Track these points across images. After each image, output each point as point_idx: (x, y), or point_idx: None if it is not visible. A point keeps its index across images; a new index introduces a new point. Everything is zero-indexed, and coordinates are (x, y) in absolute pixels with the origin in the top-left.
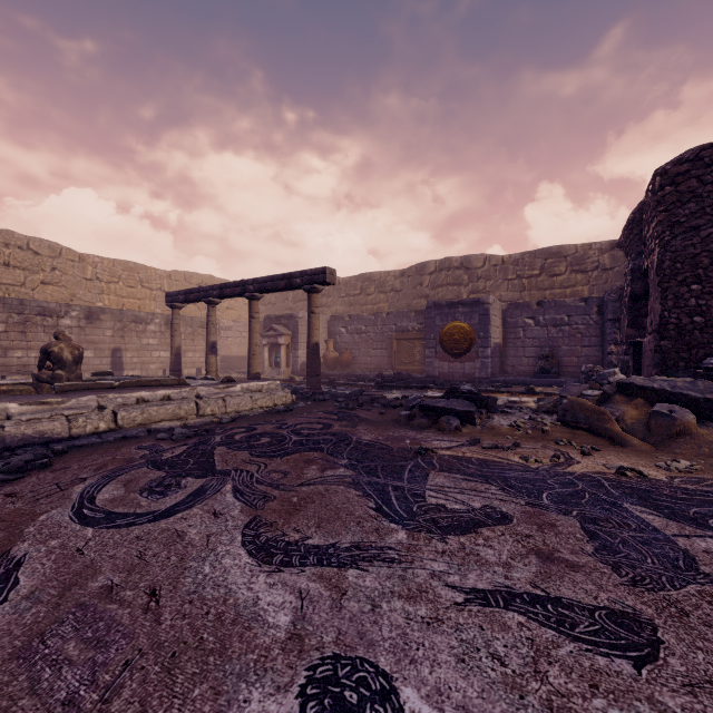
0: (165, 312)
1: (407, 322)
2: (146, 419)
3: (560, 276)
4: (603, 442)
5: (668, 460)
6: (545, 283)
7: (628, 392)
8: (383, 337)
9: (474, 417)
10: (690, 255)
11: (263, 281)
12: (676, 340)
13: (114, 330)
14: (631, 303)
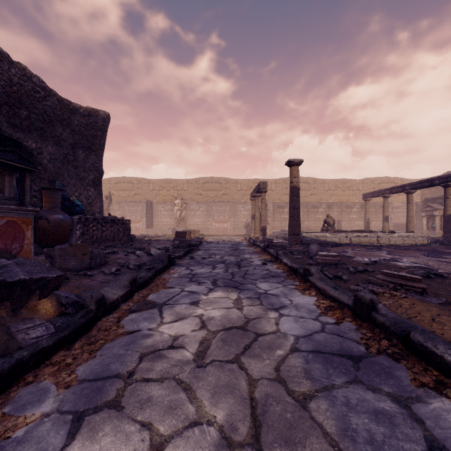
0: (360, 201)
1: None
2: (359, 242)
3: None
4: None
5: None
6: None
7: None
8: None
9: None
10: None
11: (414, 184)
12: None
13: (337, 212)
14: None
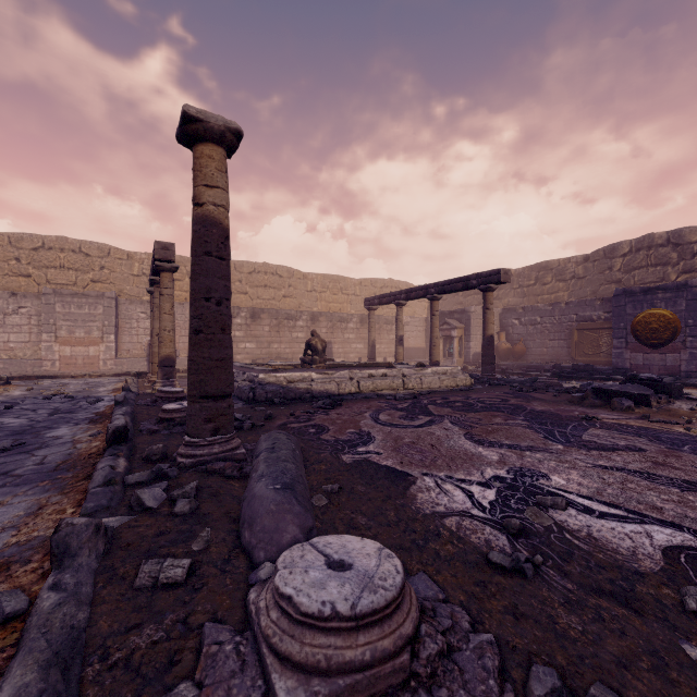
0: (357, 312)
1: (590, 311)
2: (374, 388)
3: None
4: None
5: None
6: None
7: None
8: (561, 327)
9: (649, 400)
10: None
11: (443, 284)
12: None
13: (327, 328)
14: None
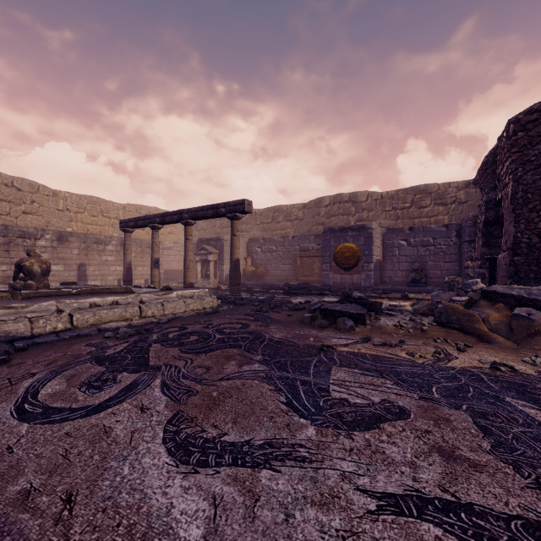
0: (120, 236)
1: (308, 243)
2: (97, 320)
3: (426, 208)
4: (473, 340)
5: (531, 356)
6: (414, 213)
7: (491, 298)
8: (290, 255)
9: (364, 318)
10: (539, 187)
11: (195, 210)
12: (527, 256)
13: (79, 249)
14: (484, 228)
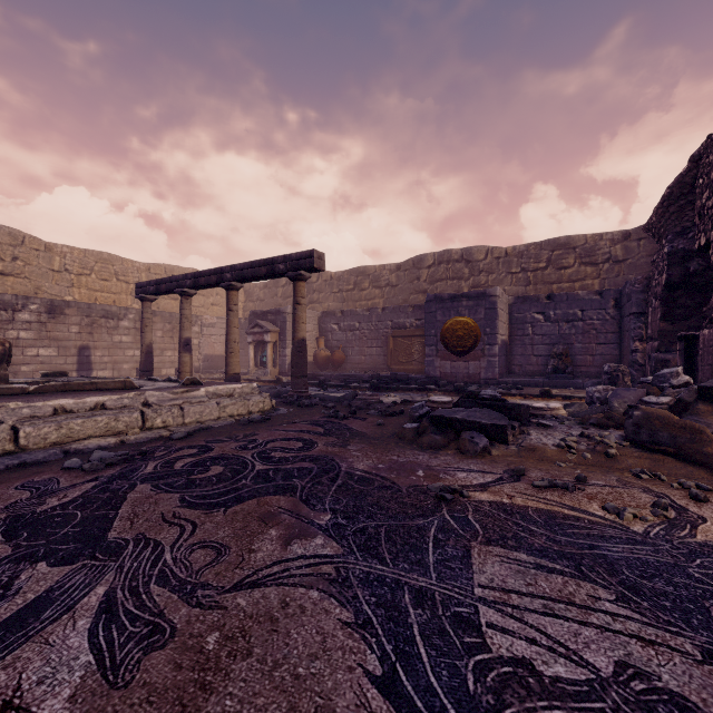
0: None
1: (404, 318)
2: (65, 436)
3: (569, 269)
4: (702, 474)
5: None
6: (552, 276)
7: None
8: (379, 334)
9: (505, 433)
10: None
11: (242, 268)
12: None
13: (81, 326)
14: (665, 292)
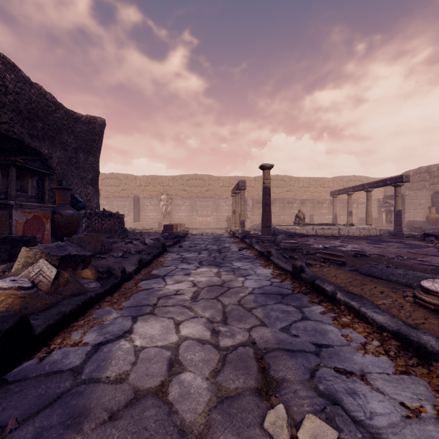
0: (330, 197)
1: None
2: (323, 233)
3: None
4: None
5: None
6: None
7: None
8: None
9: None
10: None
11: (372, 183)
12: None
13: (310, 207)
14: None
